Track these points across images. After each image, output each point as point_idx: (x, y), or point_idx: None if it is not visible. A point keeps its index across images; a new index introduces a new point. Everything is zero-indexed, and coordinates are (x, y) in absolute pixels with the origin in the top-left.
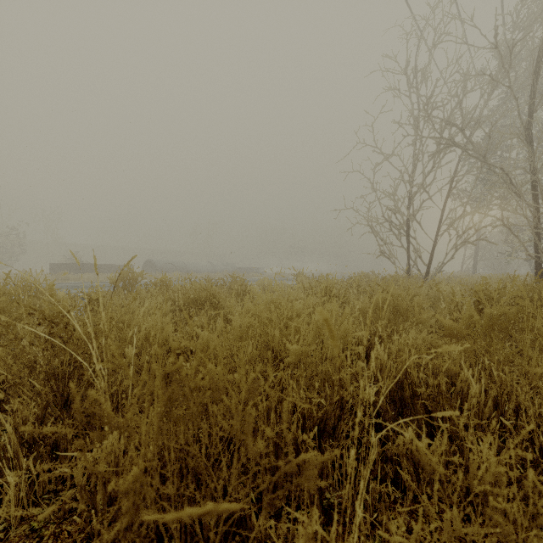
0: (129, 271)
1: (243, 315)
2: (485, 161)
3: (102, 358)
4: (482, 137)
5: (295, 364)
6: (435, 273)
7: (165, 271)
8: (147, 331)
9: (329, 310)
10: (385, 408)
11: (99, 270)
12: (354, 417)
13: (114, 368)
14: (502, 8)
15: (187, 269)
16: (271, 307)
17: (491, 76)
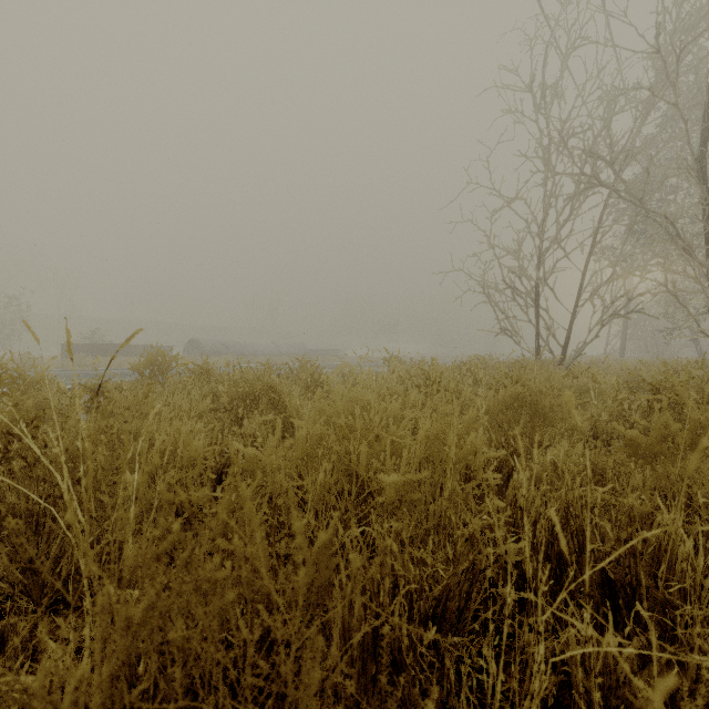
0: (158, 355)
1: (314, 418)
2: (643, 206)
3: (95, 487)
4: (633, 176)
5: (394, 504)
6: (574, 357)
7: (213, 355)
8: (164, 445)
9: (445, 414)
10: (536, 571)
11: (127, 352)
12: (483, 581)
13: (113, 504)
14: (663, 3)
15: (244, 351)
16: (355, 410)
17: (652, 91)
